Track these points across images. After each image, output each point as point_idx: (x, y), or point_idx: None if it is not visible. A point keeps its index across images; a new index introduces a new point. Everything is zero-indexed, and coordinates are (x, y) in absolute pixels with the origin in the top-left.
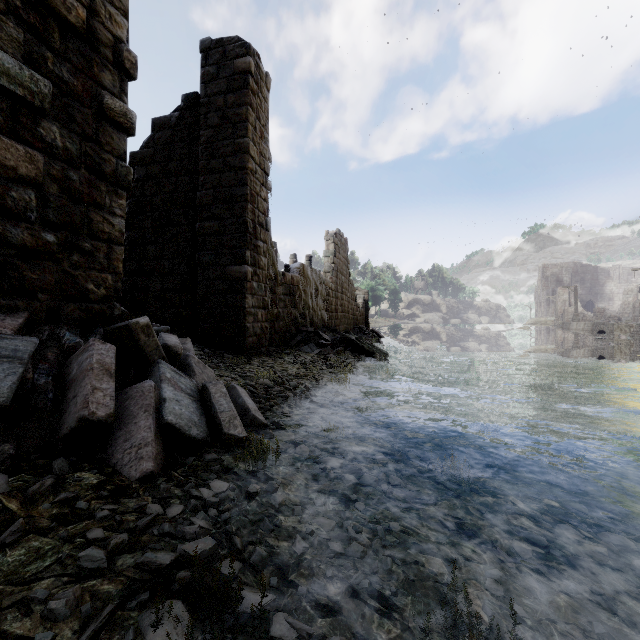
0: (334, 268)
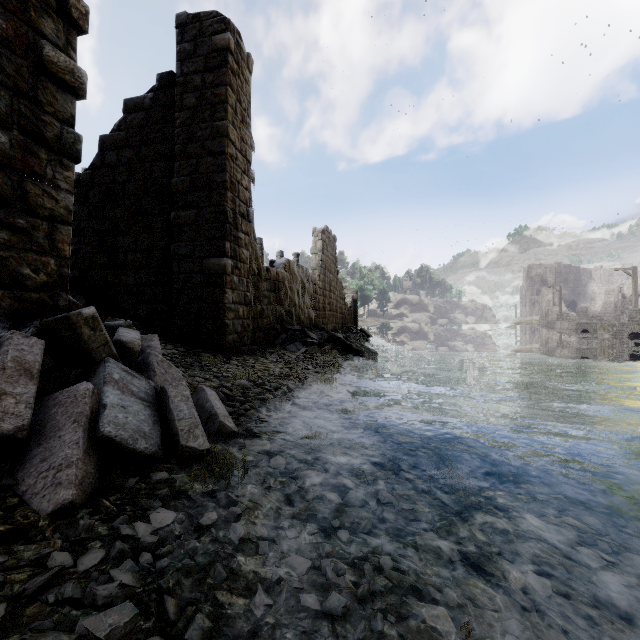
0: (322, 265)
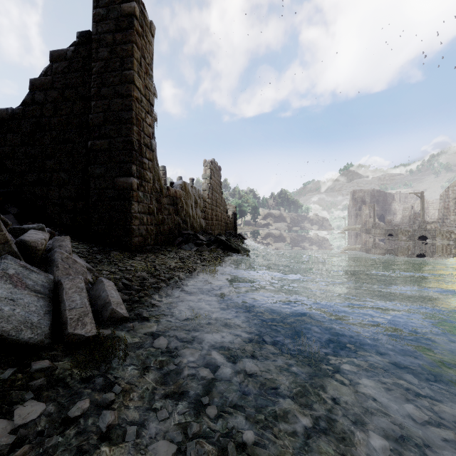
0: (210, 187)
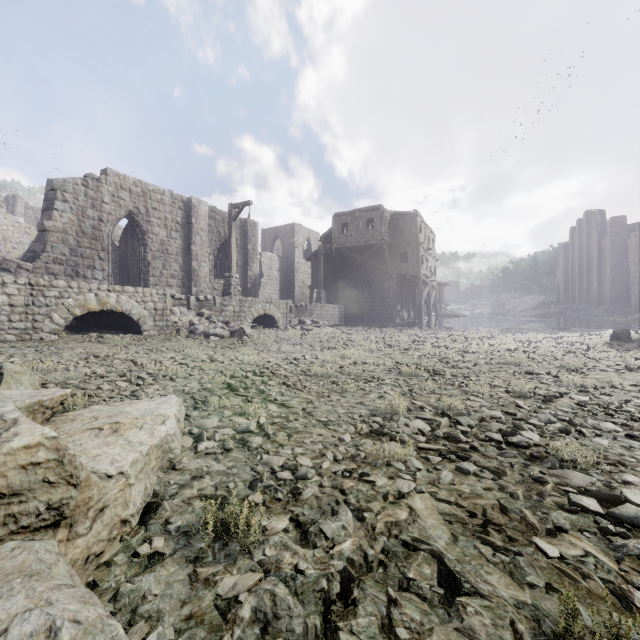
0: None
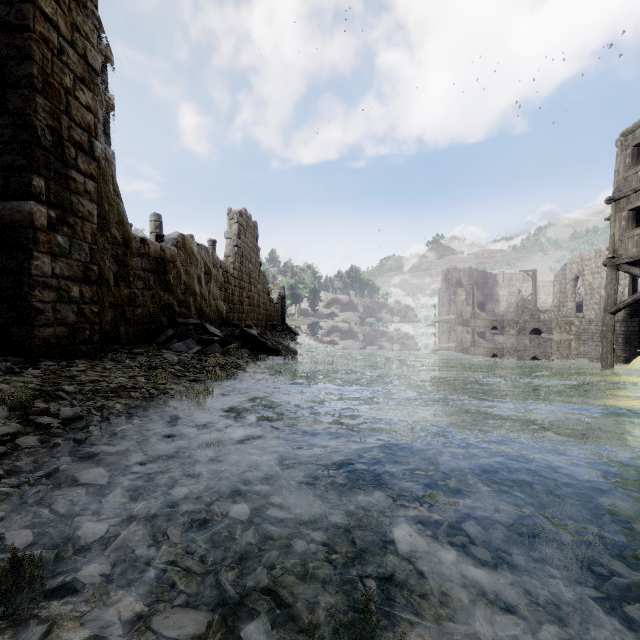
0: (238, 252)
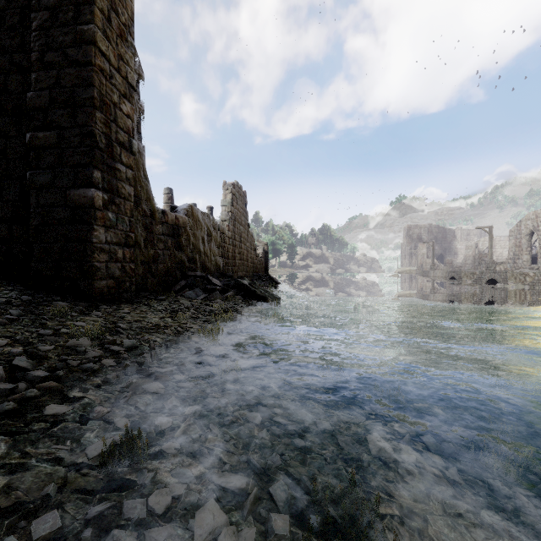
0: (231, 217)
